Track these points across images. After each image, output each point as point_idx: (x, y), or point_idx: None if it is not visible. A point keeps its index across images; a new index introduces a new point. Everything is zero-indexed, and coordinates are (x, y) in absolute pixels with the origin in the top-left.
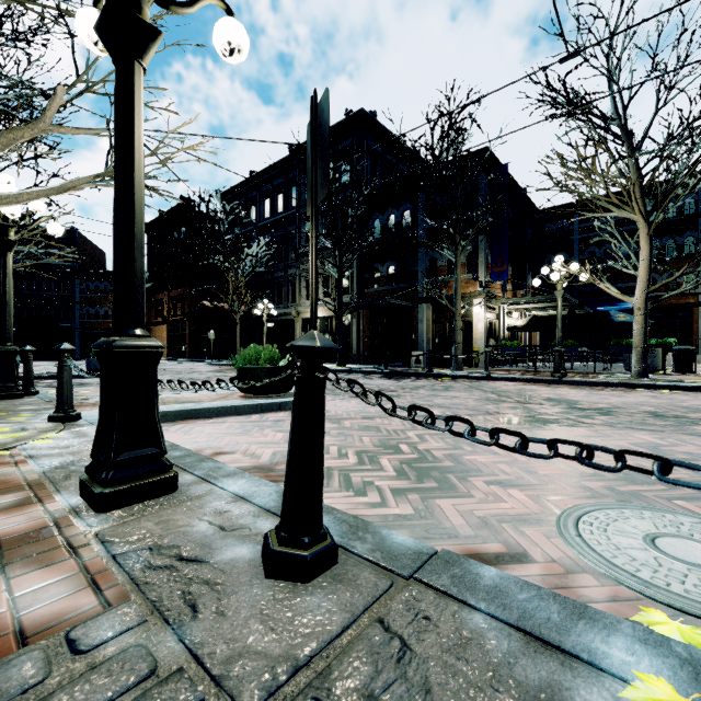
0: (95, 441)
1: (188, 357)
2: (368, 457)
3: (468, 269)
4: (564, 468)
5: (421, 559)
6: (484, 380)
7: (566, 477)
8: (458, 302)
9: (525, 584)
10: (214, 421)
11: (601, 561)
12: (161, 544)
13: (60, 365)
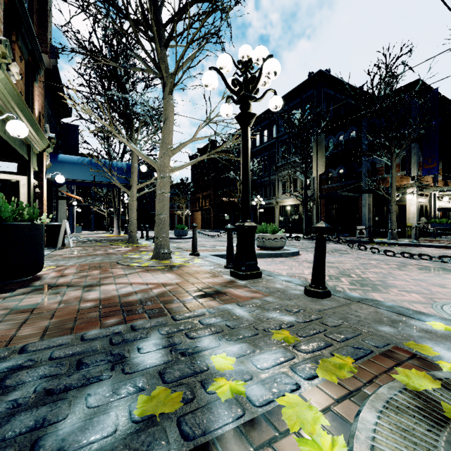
0: (236, 258)
1: (213, 229)
2: (334, 277)
3: (402, 168)
4: (450, 290)
5: (362, 299)
6: (414, 246)
7: (449, 293)
8: (393, 193)
9: (402, 307)
10: None
11: (447, 315)
12: (269, 288)
13: (193, 232)
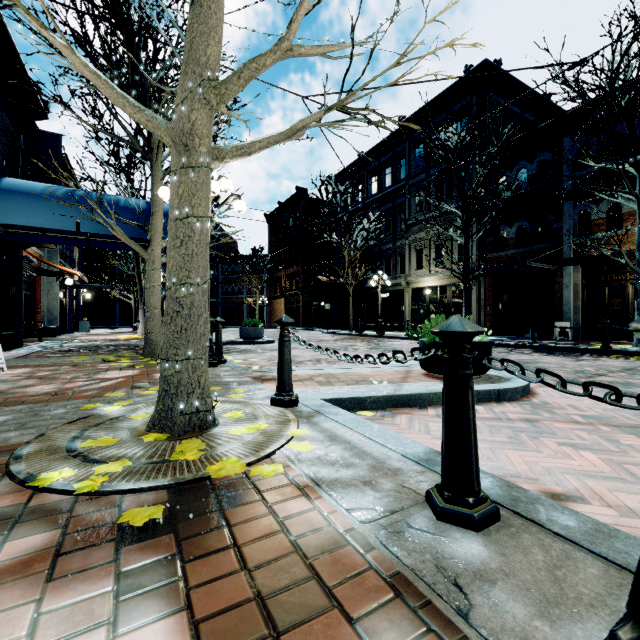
0: None
1: (302, 326)
2: None
3: None
4: None
5: None
6: None
7: None
8: None
9: None
10: (434, 412)
11: None
12: None
13: (281, 340)
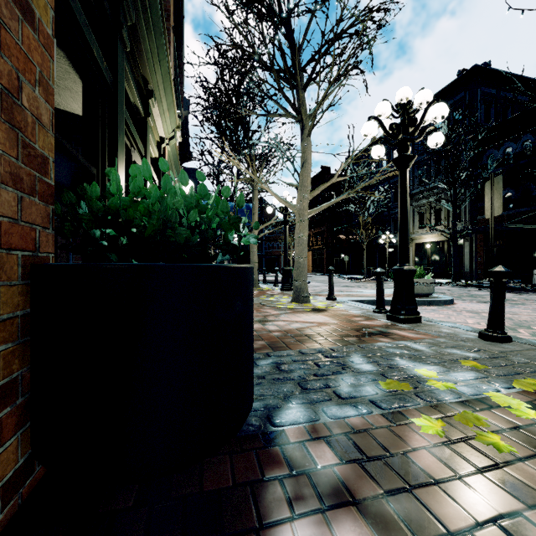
0: (393, 302)
1: (326, 273)
2: (508, 328)
3: None
4: None
5: None
6: None
7: None
8: None
9: None
10: None
11: None
12: (436, 332)
13: (330, 276)
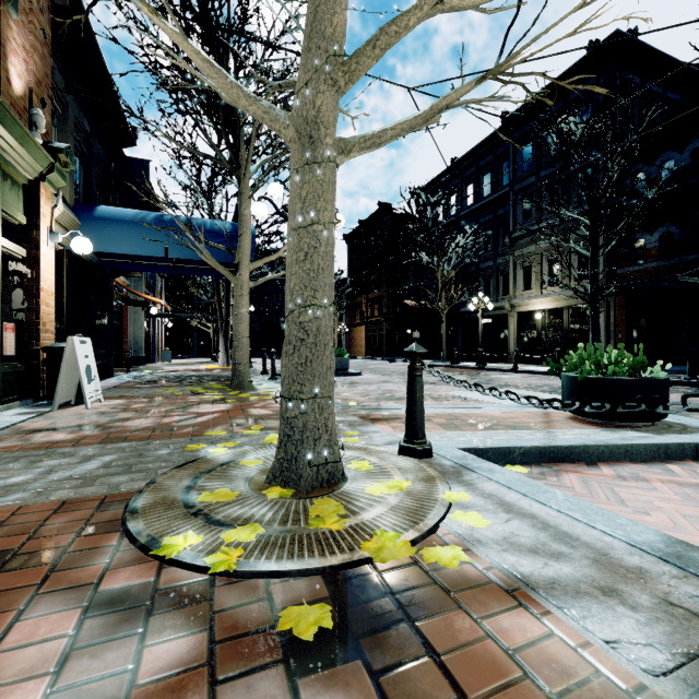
0: None
1: (385, 356)
2: None
3: None
4: None
5: None
6: None
7: None
8: None
9: None
10: (612, 471)
11: None
12: None
13: (412, 374)
